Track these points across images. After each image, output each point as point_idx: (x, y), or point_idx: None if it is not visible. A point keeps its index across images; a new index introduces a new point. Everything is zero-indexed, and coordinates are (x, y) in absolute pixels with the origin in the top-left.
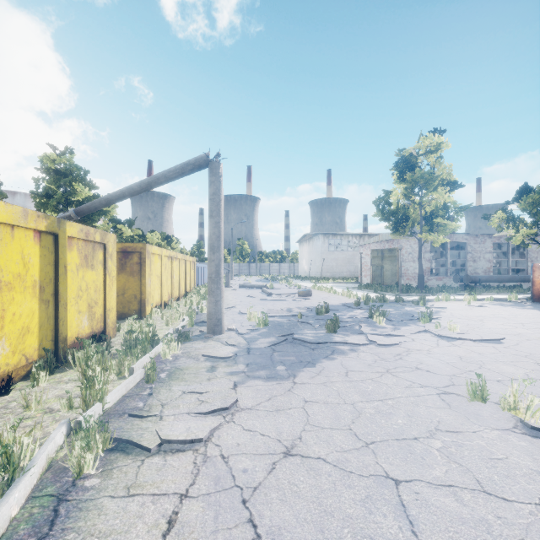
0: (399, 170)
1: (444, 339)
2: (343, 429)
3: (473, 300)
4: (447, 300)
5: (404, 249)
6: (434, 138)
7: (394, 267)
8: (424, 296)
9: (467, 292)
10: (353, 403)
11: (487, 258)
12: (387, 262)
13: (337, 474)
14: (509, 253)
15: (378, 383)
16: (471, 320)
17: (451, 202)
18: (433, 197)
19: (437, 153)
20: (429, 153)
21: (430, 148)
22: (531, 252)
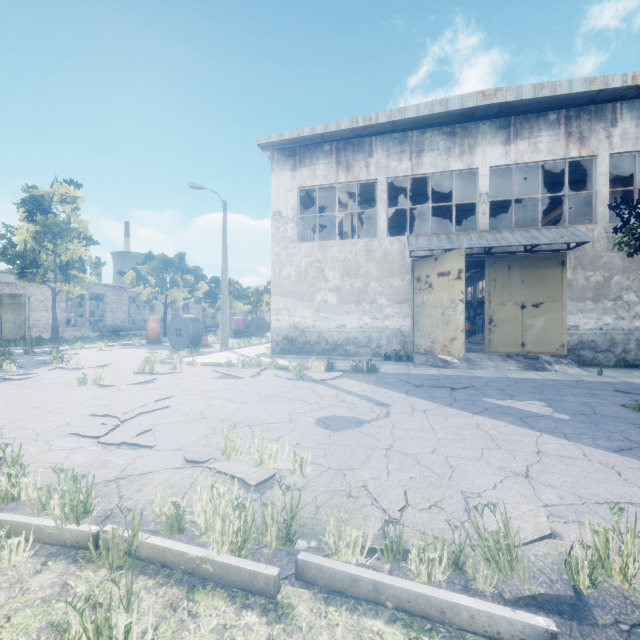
0: (28, 210)
1: (71, 370)
2: (3, 406)
3: (106, 347)
4: (82, 348)
5: (34, 296)
6: (71, 190)
7: (19, 316)
8: (59, 346)
9: (103, 341)
10: (6, 400)
11: (124, 310)
12: (8, 311)
13: (7, 412)
14: (142, 306)
15: (21, 392)
16: (97, 359)
17: (88, 256)
18: (69, 247)
19: (74, 204)
20: (65, 202)
21: (66, 198)
22: (158, 306)
